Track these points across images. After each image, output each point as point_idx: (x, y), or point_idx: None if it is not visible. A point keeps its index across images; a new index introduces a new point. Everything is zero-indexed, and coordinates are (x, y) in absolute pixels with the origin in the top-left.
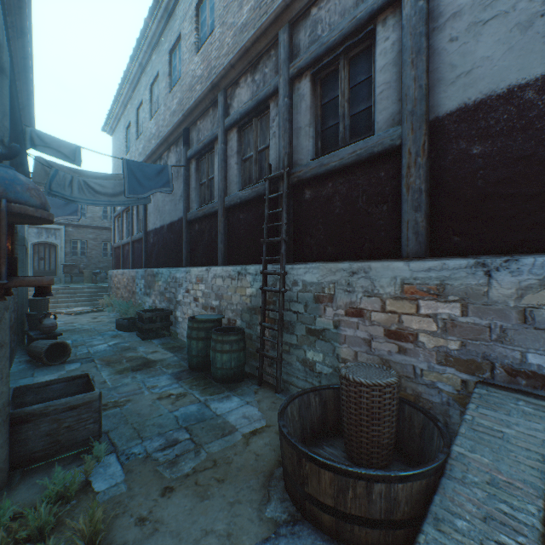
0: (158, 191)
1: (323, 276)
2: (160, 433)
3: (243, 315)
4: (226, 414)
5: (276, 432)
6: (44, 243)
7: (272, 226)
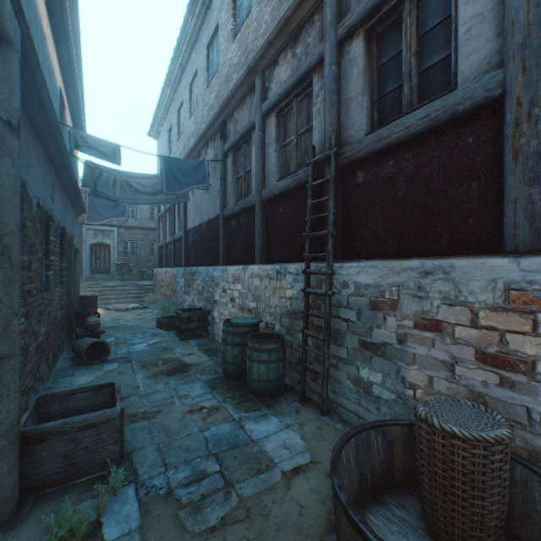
0: (195, 187)
1: (382, 277)
2: (186, 459)
3: (283, 319)
4: (263, 440)
5: (324, 472)
6: (100, 243)
7: (316, 219)
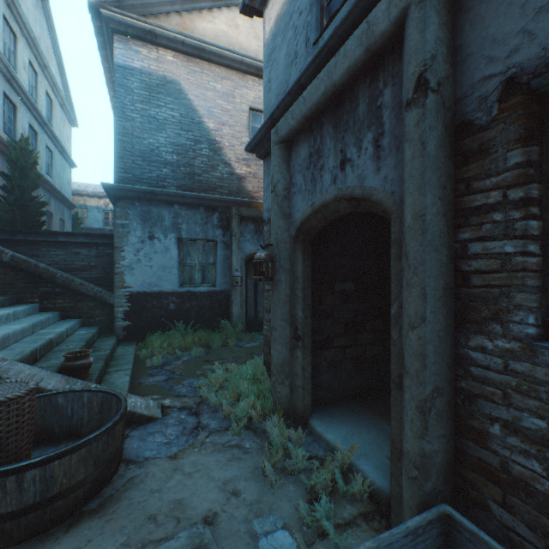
0: None
1: None
2: None
3: None
4: None
5: None
6: None
7: None
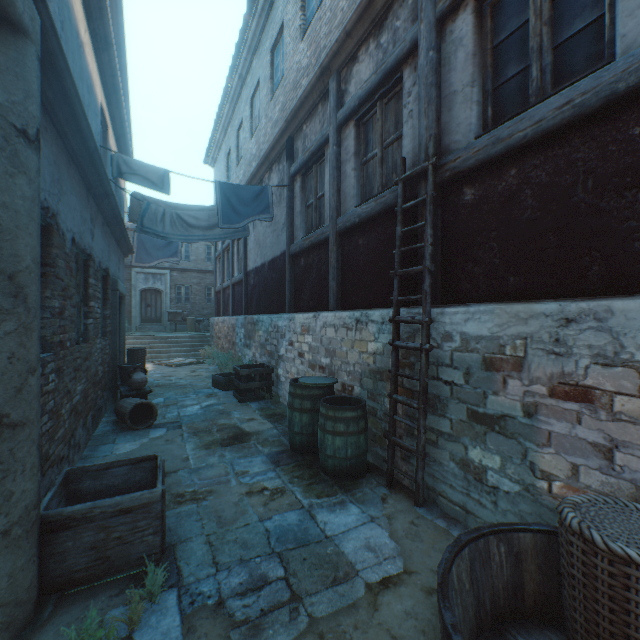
0: (256, 218)
1: (500, 326)
2: (242, 558)
3: (364, 380)
4: (340, 537)
5: (422, 587)
6: (151, 289)
7: (407, 252)
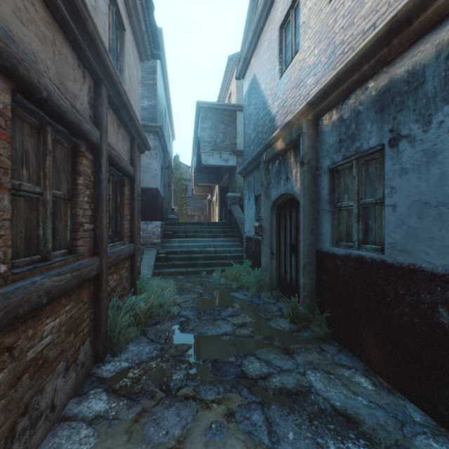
0: None
1: None
2: None
3: None
4: None
5: None
6: None
7: None
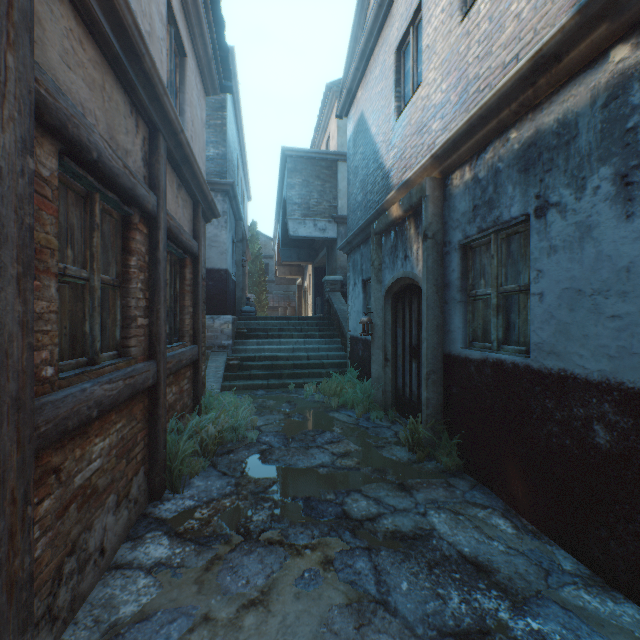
0: None
1: None
2: None
3: None
4: None
5: None
6: None
7: None
